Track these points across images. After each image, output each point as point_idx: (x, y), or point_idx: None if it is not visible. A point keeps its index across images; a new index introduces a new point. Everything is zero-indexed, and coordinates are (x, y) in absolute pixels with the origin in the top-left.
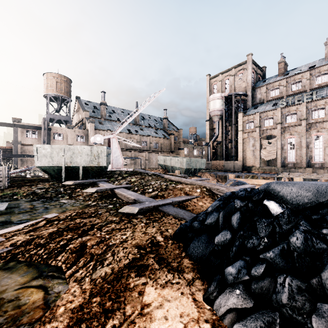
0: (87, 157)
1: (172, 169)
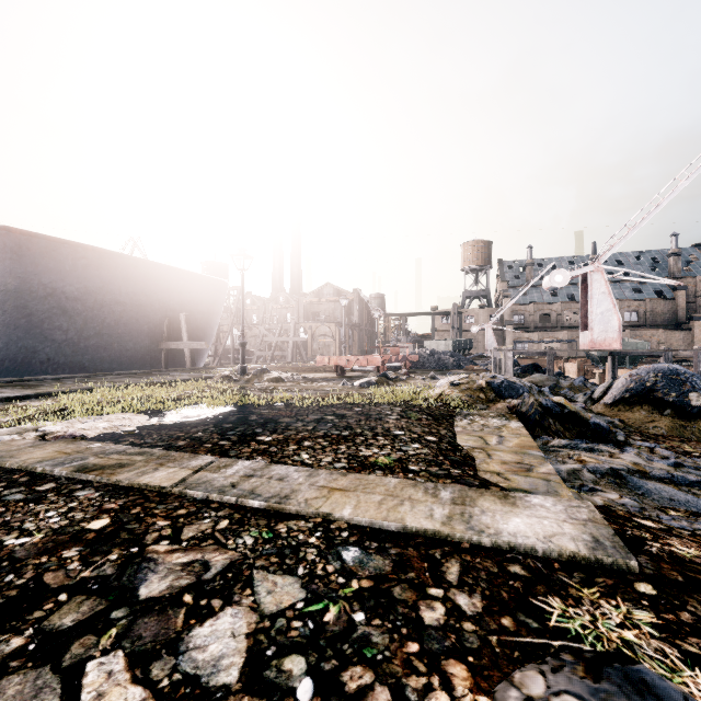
0: (444, 346)
1: (593, 357)
